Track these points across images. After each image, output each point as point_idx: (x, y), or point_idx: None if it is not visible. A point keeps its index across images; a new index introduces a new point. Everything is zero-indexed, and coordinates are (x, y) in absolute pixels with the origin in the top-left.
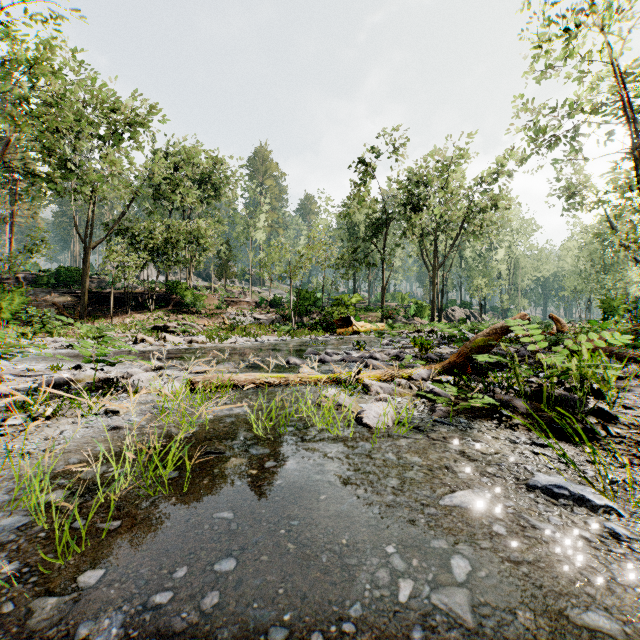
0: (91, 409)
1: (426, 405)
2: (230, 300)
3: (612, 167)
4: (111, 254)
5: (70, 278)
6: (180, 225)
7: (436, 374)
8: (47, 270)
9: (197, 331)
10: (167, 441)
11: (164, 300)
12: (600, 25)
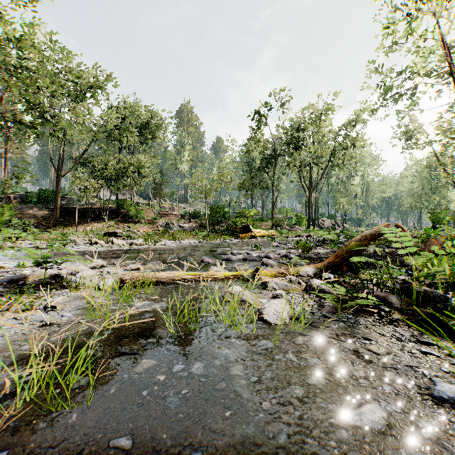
0: (31, 305)
1: (315, 300)
2: (162, 213)
3: (438, 117)
4: (76, 180)
5: (47, 197)
6: (126, 159)
7: (318, 271)
8: (31, 192)
9: (137, 236)
10: (88, 339)
11: (115, 213)
12: (433, 11)
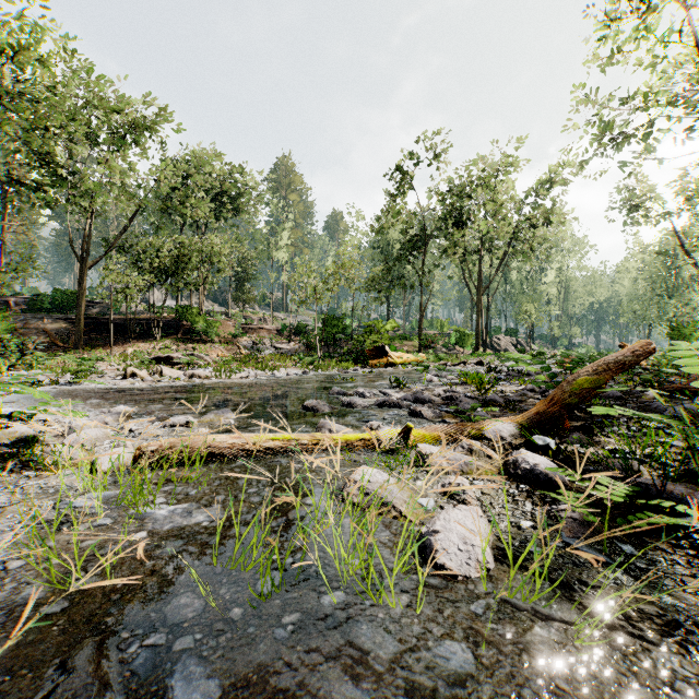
0: None
1: (535, 501)
2: (248, 327)
3: (683, 175)
4: (109, 274)
5: (67, 302)
6: (190, 242)
7: (519, 430)
8: (43, 293)
9: (206, 363)
10: None
11: (173, 327)
12: None
